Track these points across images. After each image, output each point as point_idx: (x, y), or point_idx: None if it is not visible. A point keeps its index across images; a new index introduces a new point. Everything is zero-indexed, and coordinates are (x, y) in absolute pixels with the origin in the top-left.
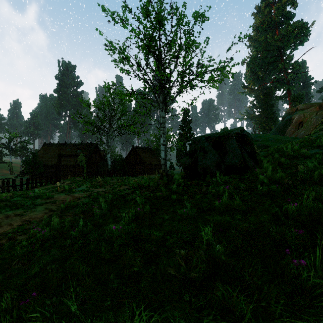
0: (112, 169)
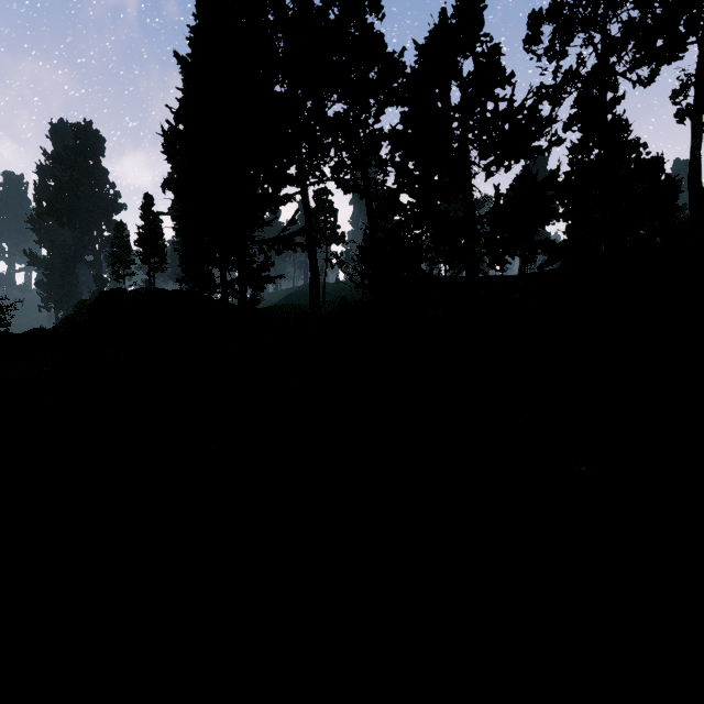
0: None
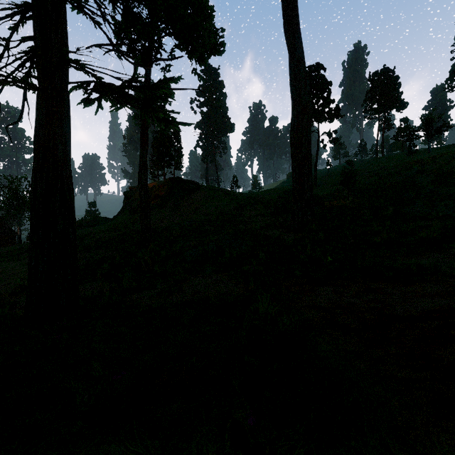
0: None
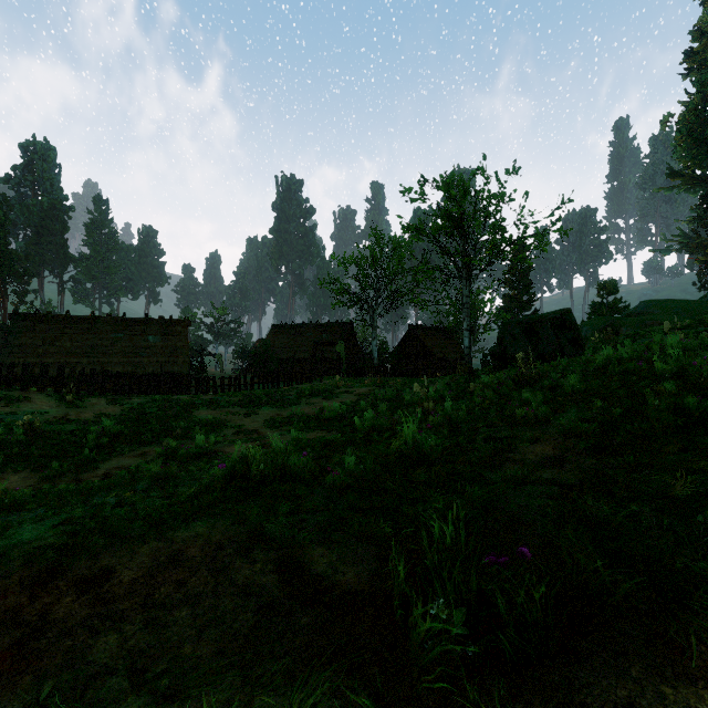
0: None
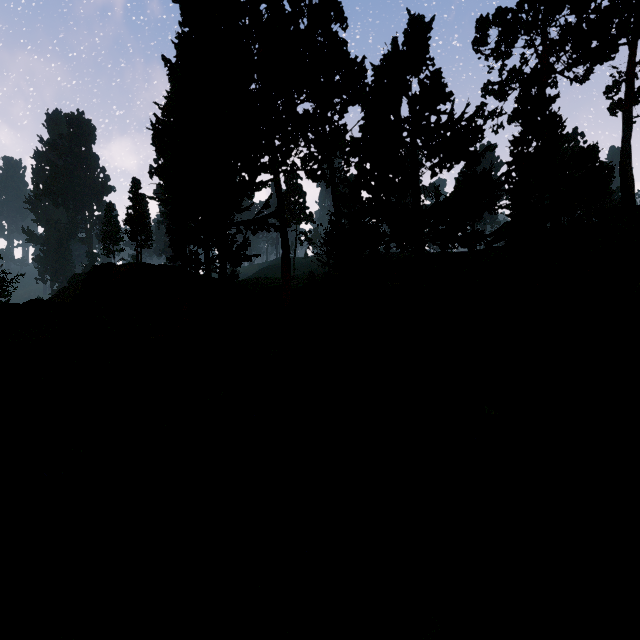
0: None
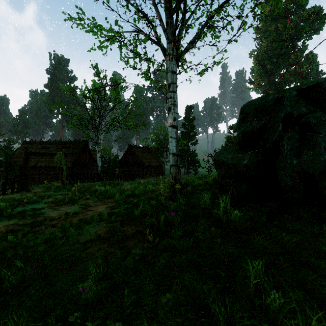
0: (107, 171)
